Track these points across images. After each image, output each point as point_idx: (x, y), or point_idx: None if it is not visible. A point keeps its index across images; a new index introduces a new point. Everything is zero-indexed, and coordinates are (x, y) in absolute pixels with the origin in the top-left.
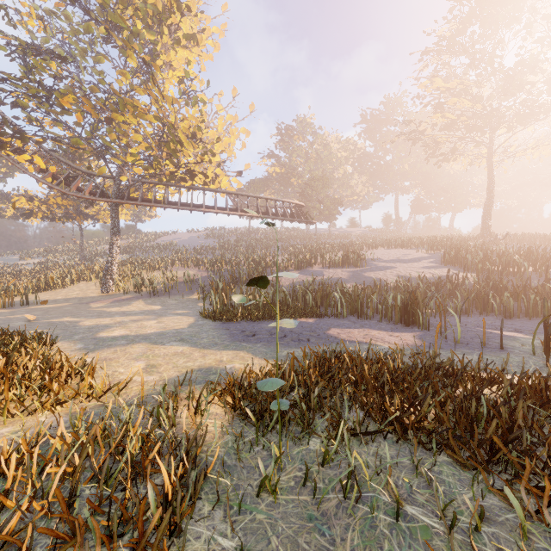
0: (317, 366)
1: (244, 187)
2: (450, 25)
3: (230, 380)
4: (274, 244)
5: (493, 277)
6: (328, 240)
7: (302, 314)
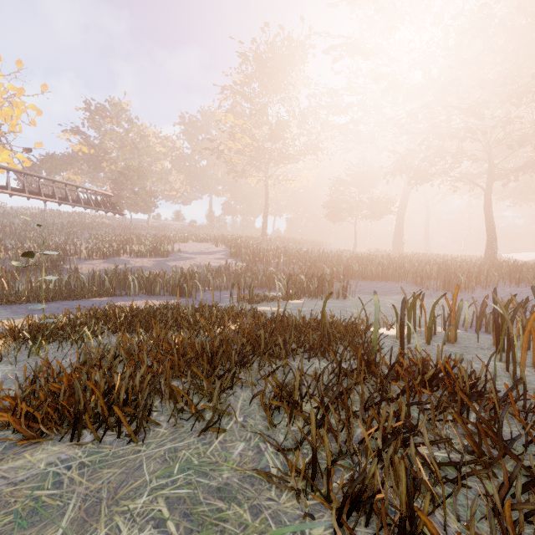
0: (87, 315)
1: (37, 160)
2: (240, 76)
3: (11, 328)
4: (79, 231)
5: (252, 265)
6: (145, 231)
7: (97, 295)
